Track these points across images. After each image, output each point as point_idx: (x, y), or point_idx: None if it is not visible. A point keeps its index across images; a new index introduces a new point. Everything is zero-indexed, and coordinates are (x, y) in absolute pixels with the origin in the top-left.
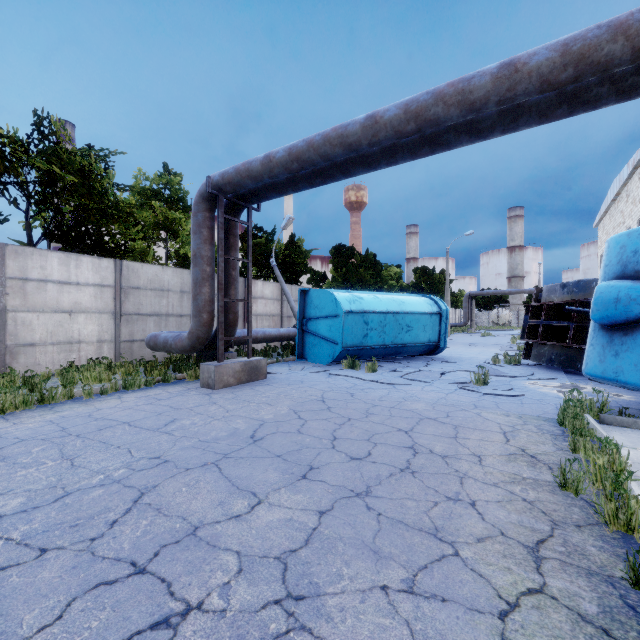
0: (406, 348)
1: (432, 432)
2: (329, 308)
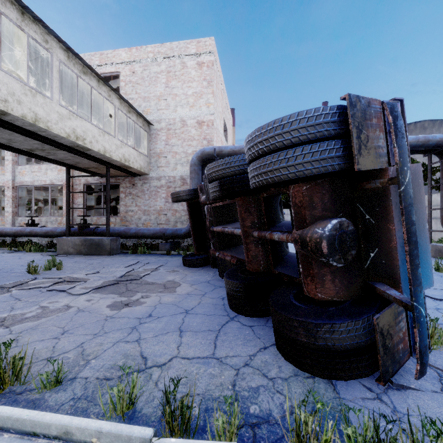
0: None
1: None
2: None
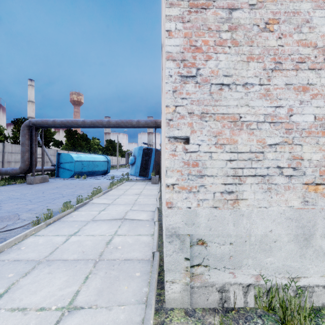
0: (96, 172)
1: (96, 184)
2: (69, 159)
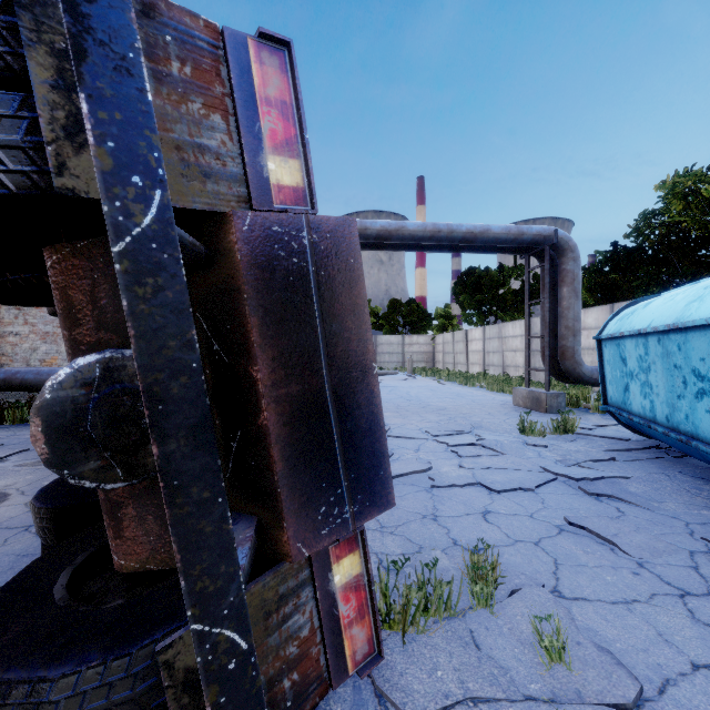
0: None
1: None
2: None
